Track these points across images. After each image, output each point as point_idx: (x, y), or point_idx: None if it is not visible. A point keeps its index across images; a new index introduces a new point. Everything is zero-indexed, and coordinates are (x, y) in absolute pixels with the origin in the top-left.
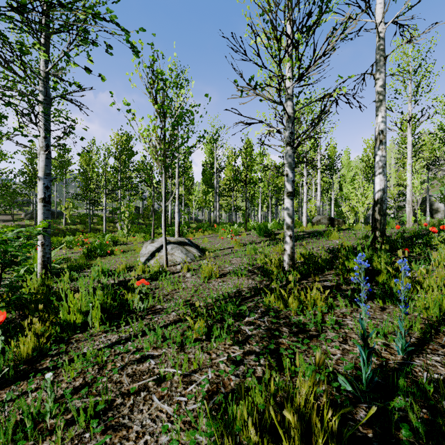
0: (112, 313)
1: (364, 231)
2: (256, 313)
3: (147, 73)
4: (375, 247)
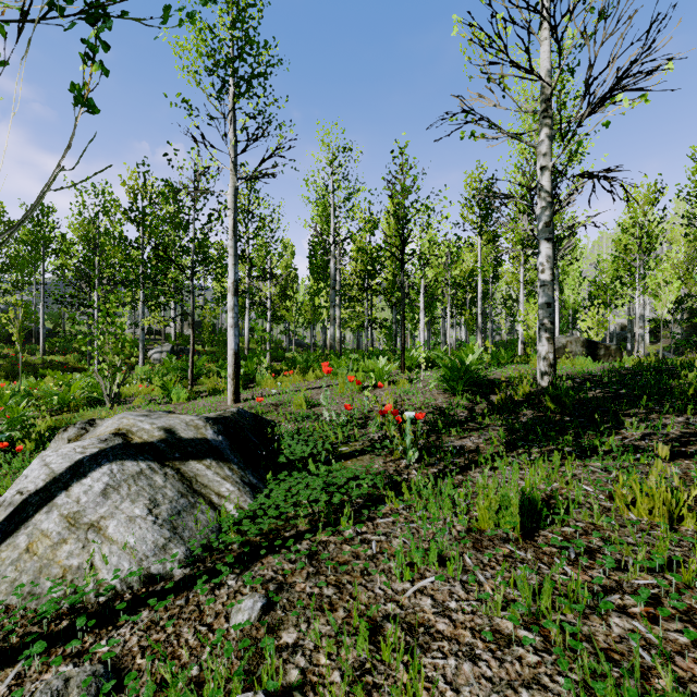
0: None
1: None
2: None
3: None
4: None
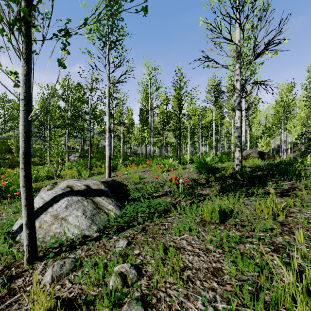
0: None
1: None
2: None
3: None
4: None
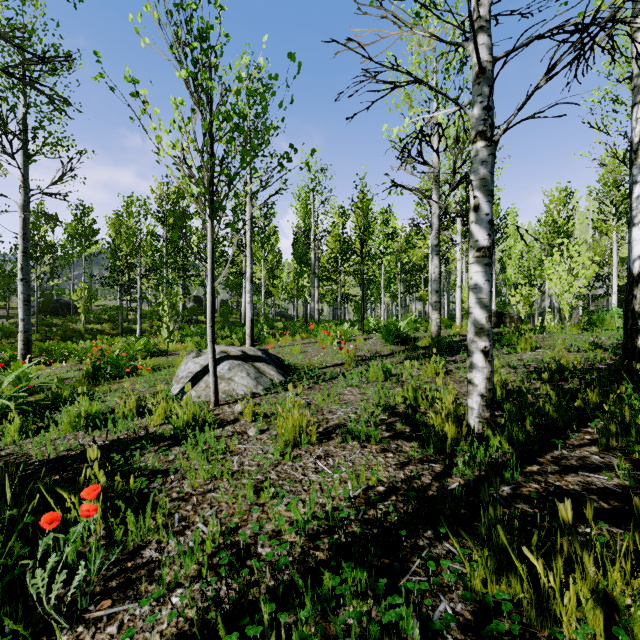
0: (13, 576)
1: (573, 336)
2: (445, 632)
3: (170, 12)
4: (635, 369)
